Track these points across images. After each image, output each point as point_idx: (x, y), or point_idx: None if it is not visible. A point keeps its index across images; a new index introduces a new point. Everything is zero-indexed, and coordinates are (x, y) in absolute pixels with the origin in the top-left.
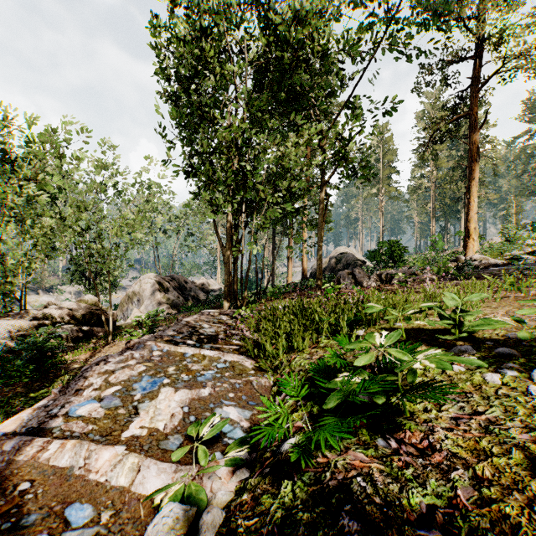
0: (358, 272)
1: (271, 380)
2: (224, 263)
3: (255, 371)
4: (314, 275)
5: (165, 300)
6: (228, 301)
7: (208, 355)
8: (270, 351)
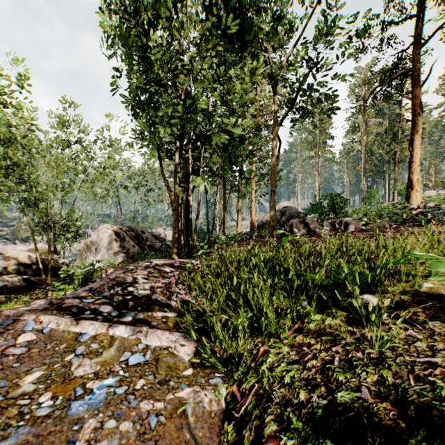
0: (311, 220)
1: (222, 396)
2: (173, 209)
3: (193, 369)
4: (260, 227)
5: (121, 249)
6: (176, 250)
7: (119, 336)
8: (219, 334)
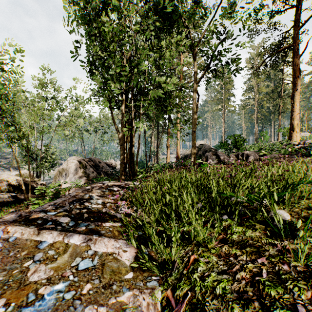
0: (221, 153)
1: (158, 299)
2: (120, 145)
3: (133, 273)
4: (183, 159)
5: (84, 174)
6: (123, 174)
7: (72, 244)
8: (155, 243)
